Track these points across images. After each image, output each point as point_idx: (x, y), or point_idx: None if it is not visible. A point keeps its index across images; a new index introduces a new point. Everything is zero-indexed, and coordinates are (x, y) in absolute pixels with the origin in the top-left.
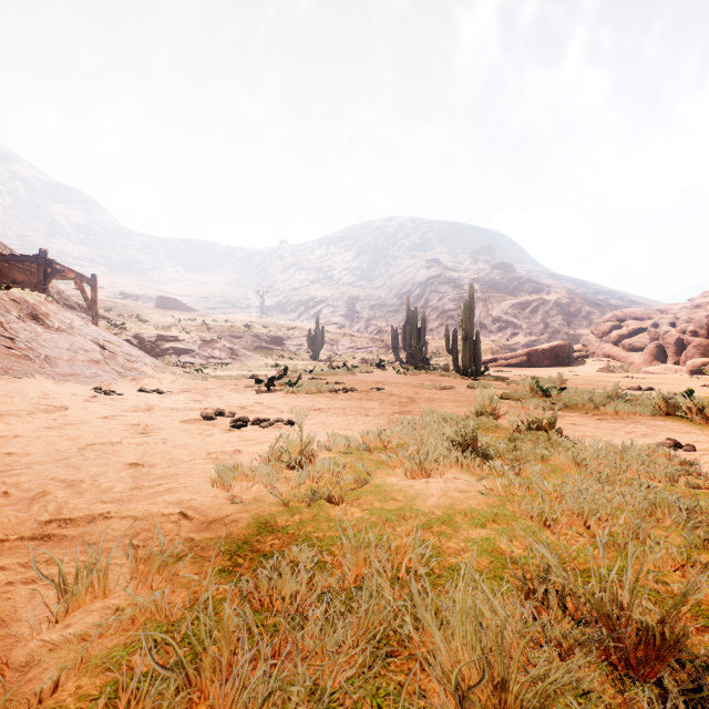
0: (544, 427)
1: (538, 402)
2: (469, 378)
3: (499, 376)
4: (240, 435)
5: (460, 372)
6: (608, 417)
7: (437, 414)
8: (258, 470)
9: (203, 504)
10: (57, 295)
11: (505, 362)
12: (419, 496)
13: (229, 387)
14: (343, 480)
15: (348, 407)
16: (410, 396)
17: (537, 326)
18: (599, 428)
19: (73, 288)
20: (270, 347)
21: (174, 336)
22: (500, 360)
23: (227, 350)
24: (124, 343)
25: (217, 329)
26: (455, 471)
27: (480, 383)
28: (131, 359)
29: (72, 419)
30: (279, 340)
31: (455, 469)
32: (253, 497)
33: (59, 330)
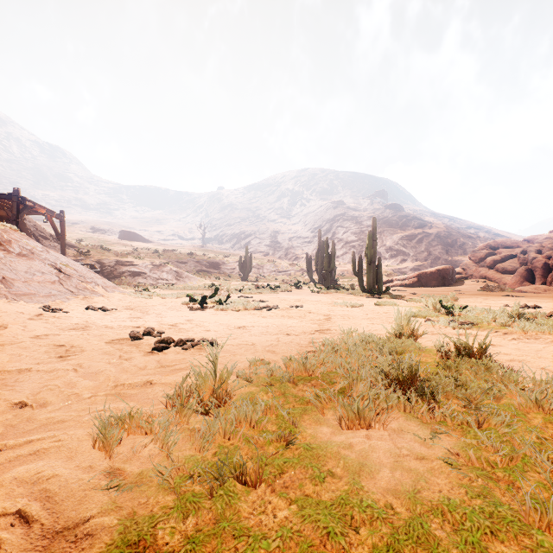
0: (475, 352)
1: (447, 321)
2: (373, 296)
3: (397, 294)
4: (160, 359)
5: (364, 291)
6: (521, 336)
7: (358, 335)
8: (161, 415)
9: (65, 486)
10: (33, 227)
11: (400, 283)
12: (364, 469)
13: (169, 304)
14: (263, 438)
15: (271, 324)
16: (326, 313)
17: (422, 254)
18: (521, 349)
19: (44, 221)
20: (209, 270)
21: (130, 261)
22: (395, 281)
23: (173, 273)
24: (80, 267)
25: (166, 256)
26: (397, 415)
27: (385, 301)
28: (84, 280)
29: (4, 339)
30: (216, 265)
31: (397, 412)
32: (137, 473)
33: (19, 255)
